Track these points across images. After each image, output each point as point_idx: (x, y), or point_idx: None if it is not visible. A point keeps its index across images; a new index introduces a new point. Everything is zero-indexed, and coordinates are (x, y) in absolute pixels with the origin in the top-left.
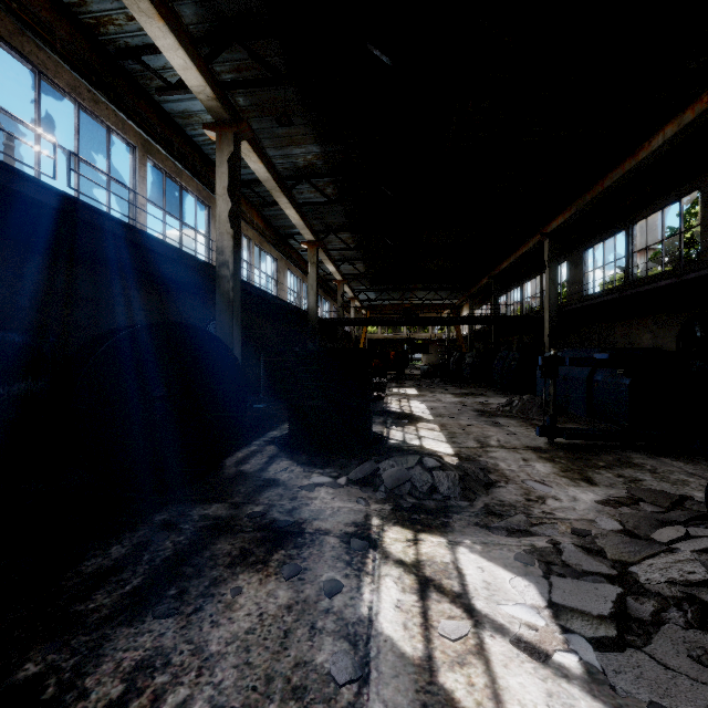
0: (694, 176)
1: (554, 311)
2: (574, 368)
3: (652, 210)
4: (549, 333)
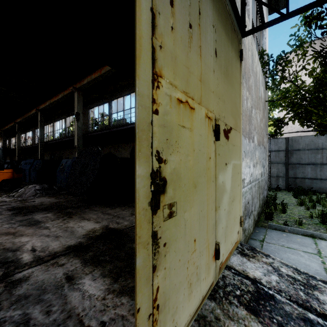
0: (52, 119)
1: (20, 148)
2: (6, 165)
3: (47, 124)
4: (18, 155)
